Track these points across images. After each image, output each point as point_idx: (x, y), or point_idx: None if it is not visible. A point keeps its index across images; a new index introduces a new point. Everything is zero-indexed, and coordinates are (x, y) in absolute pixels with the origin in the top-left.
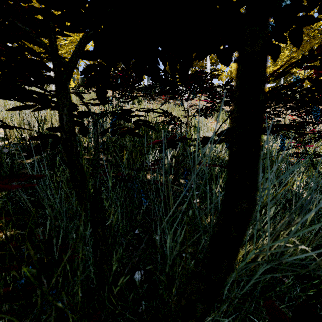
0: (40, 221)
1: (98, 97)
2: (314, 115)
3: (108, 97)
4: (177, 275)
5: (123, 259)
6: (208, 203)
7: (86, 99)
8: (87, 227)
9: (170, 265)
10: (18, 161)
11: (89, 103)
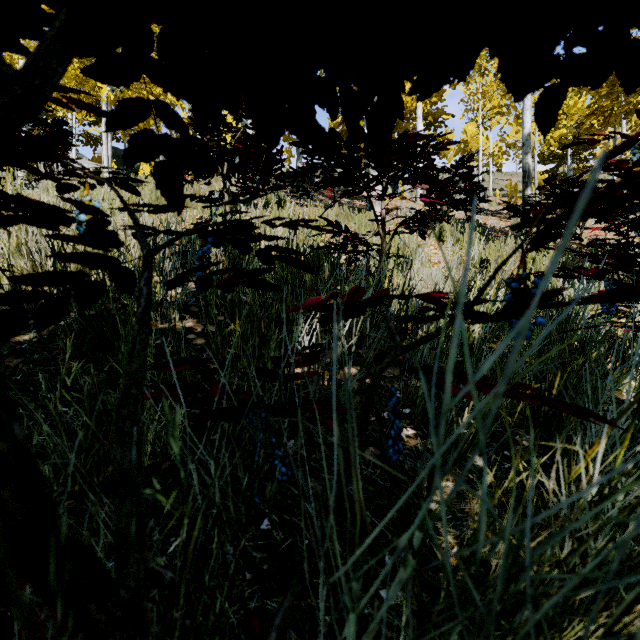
0: None
1: (161, 190)
2: None
3: (212, 194)
4: None
5: (226, 616)
6: (482, 533)
7: None
8: None
9: None
10: None
11: (143, 206)
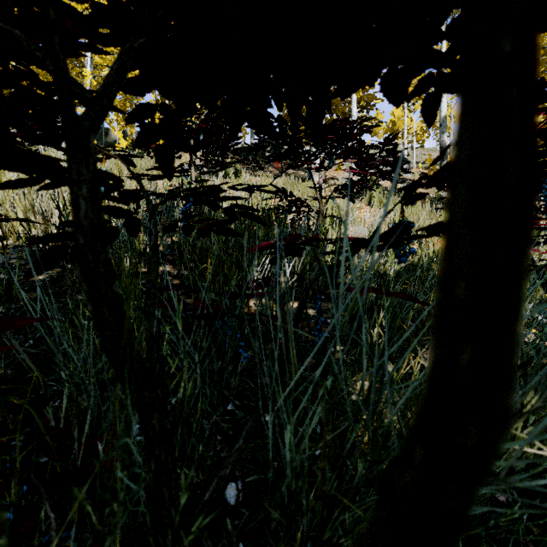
0: (55, 388)
1: (159, 164)
2: (545, 197)
3: (182, 165)
4: (306, 511)
5: (205, 461)
6: (364, 365)
7: (145, 168)
8: (128, 418)
9: (292, 493)
10: (21, 278)
11: (143, 175)
